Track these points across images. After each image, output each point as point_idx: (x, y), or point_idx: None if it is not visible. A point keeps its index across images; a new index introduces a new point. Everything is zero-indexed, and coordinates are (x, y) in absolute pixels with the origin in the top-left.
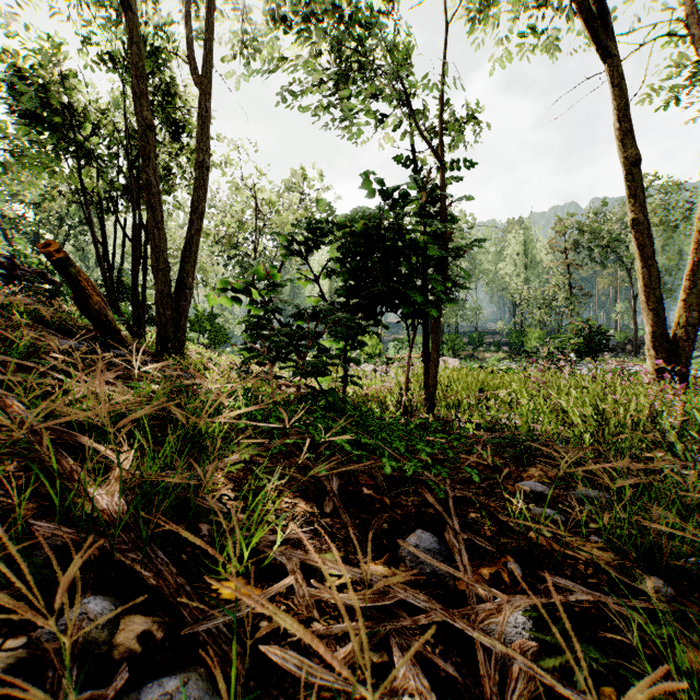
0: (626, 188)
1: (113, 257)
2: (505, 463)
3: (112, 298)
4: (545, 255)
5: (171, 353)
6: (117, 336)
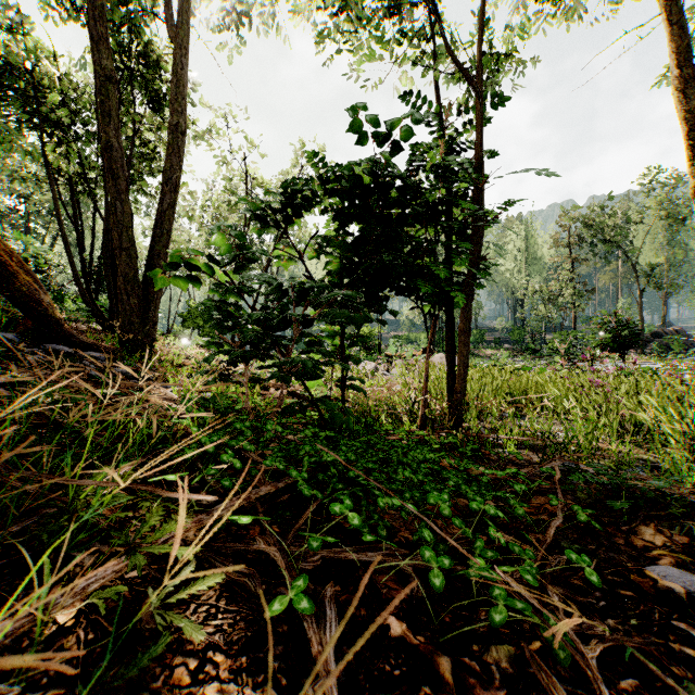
0: (685, 149)
1: (91, 245)
2: (595, 516)
3: (80, 287)
4: (546, 251)
5: (137, 349)
6: (58, 327)
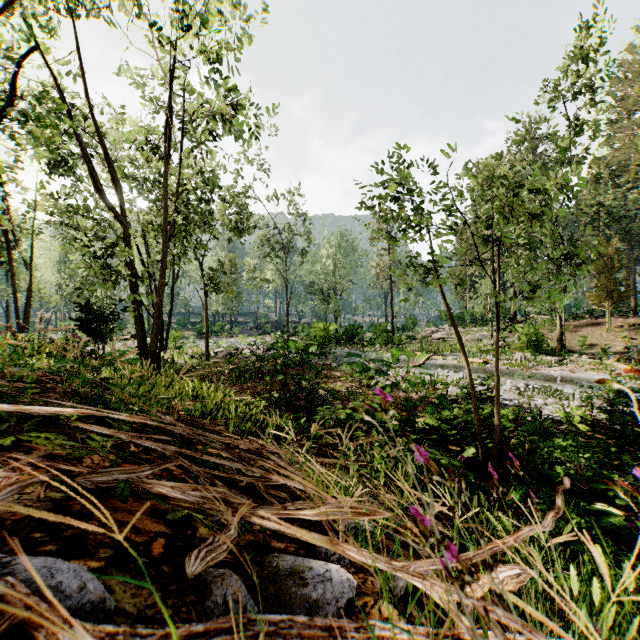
0: None
1: None
2: None
3: None
4: None
5: None
6: None
